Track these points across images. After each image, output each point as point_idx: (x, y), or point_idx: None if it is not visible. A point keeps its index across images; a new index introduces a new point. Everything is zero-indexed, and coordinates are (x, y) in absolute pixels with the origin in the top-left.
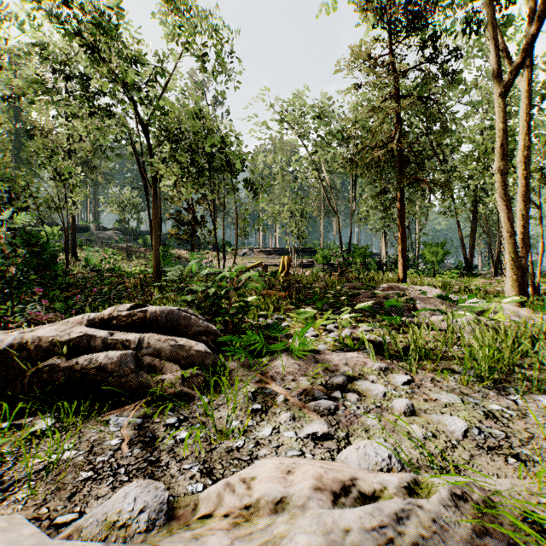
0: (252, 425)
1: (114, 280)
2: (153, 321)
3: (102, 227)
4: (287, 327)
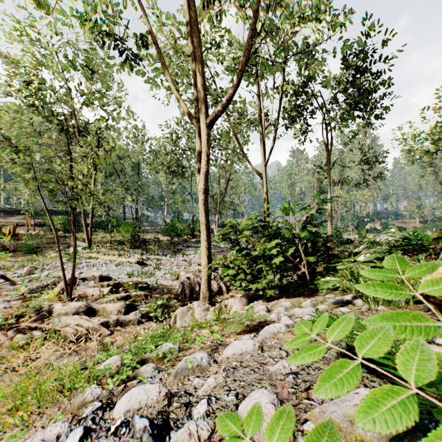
0: None
1: None
2: None
3: None
4: None
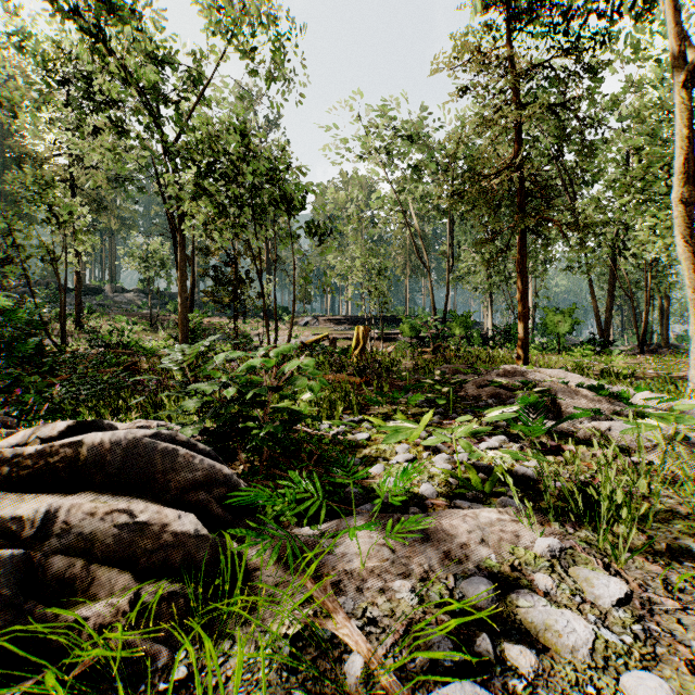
0: None
1: (127, 359)
2: (95, 464)
3: (120, 288)
4: (364, 442)
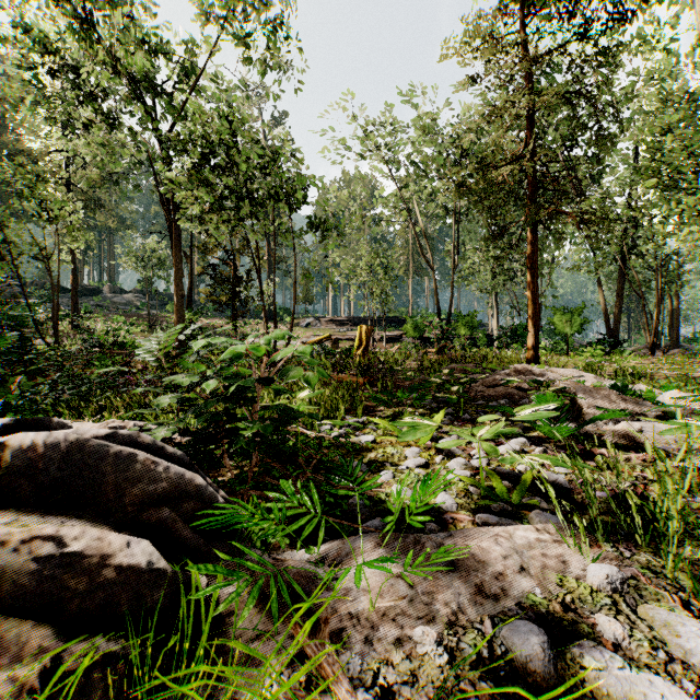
0: None
1: (122, 359)
2: (24, 473)
3: (119, 288)
4: (369, 444)
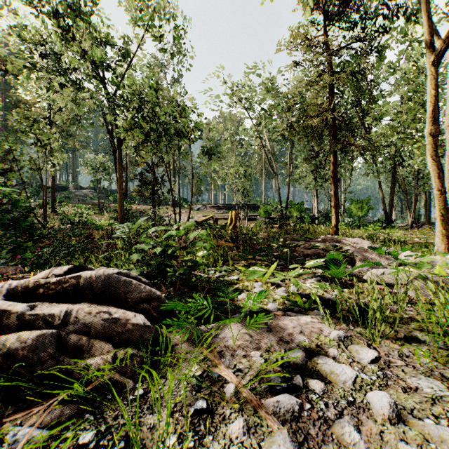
0: (193, 445)
1: (85, 231)
2: (88, 288)
3: (79, 186)
4: (235, 281)
